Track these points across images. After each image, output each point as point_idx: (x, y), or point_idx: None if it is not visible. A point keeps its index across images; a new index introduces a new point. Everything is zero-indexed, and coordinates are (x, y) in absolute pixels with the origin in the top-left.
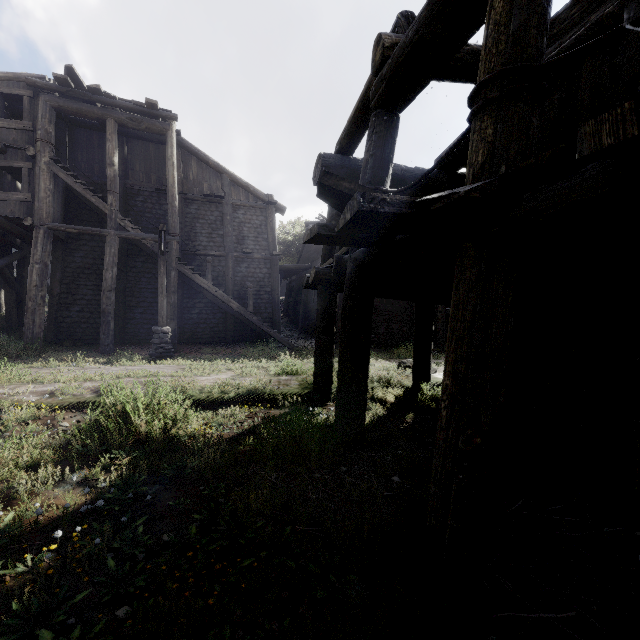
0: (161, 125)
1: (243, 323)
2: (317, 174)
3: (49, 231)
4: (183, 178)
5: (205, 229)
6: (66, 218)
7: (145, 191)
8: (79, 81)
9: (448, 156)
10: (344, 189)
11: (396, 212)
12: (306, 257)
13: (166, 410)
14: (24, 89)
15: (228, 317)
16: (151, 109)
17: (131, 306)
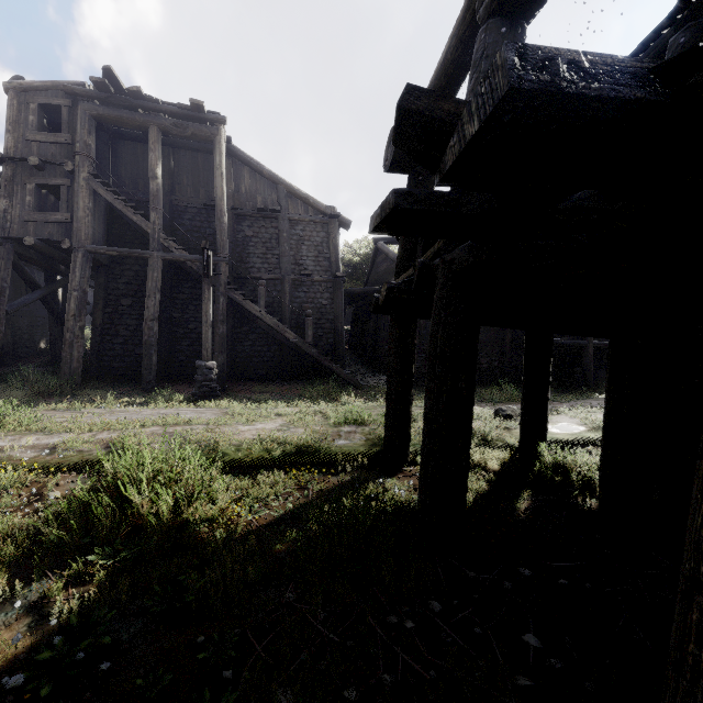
0: (208, 130)
1: (301, 356)
2: (389, 155)
3: (88, 254)
4: (234, 191)
5: (259, 249)
6: (109, 240)
7: (193, 208)
8: (119, 85)
9: (673, 20)
10: (446, 115)
11: (606, 95)
12: (375, 279)
13: (183, 480)
14: (63, 98)
15: (284, 349)
16: (197, 112)
17: (178, 337)
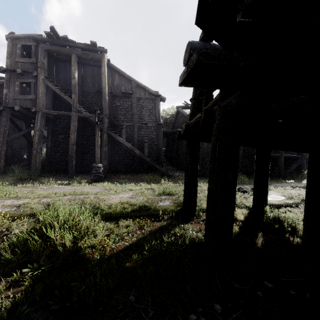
0: (99, 55)
1: (142, 162)
2: (186, 57)
3: (43, 114)
4: (111, 85)
5: (122, 111)
6: (54, 108)
7: (92, 92)
8: (57, 35)
9: None
10: None
11: None
12: (177, 126)
13: (79, 225)
14: (32, 42)
15: (134, 158)
16: (94, 47)
17: (85, 153)
